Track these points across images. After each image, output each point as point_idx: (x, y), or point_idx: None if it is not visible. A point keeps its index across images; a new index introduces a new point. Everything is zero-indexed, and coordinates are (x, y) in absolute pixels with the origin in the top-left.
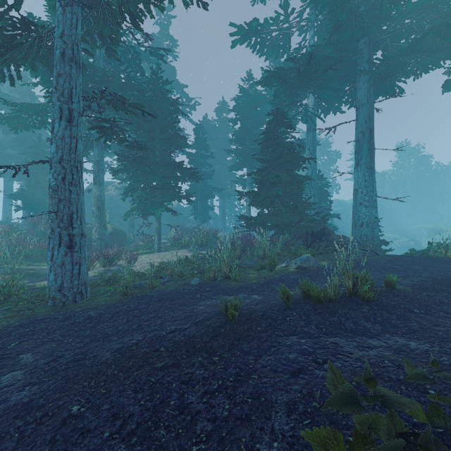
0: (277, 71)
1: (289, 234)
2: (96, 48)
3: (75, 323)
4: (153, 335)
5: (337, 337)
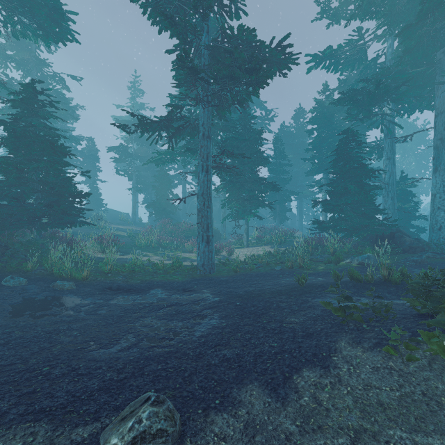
0: (348, 96)
1: (356, 236)
2: (214, 117)
3: (216, 282)
4: (259, 288)
5: (362, 297)
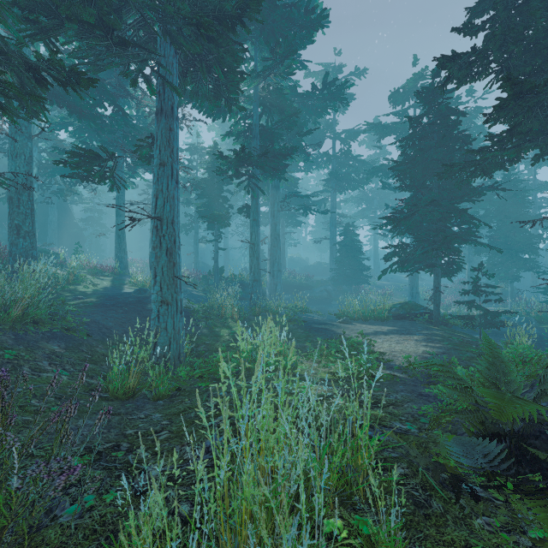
0: None
1: None
2: None
3: None
4: None
5: None
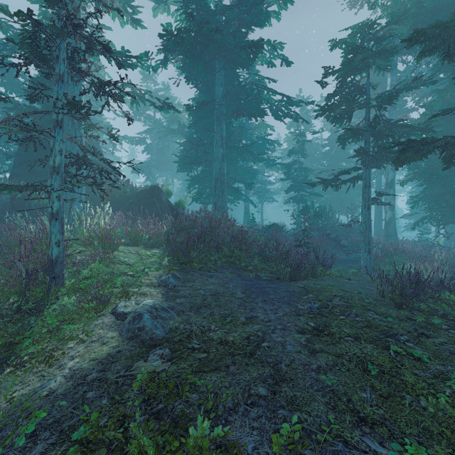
0: None
1: None
2: None
3: None
4: None
5: None
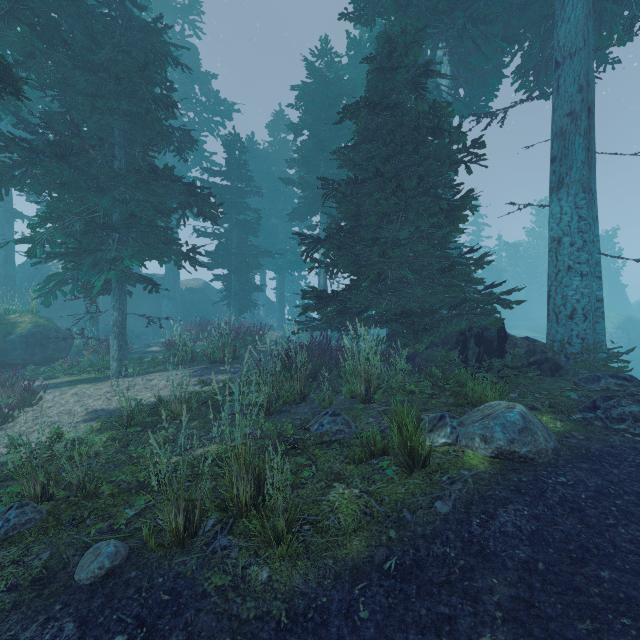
0: None
1: (430, 337)
2: None
3: None
4: None
5: None
